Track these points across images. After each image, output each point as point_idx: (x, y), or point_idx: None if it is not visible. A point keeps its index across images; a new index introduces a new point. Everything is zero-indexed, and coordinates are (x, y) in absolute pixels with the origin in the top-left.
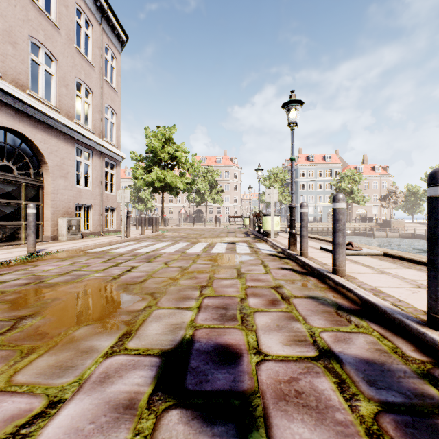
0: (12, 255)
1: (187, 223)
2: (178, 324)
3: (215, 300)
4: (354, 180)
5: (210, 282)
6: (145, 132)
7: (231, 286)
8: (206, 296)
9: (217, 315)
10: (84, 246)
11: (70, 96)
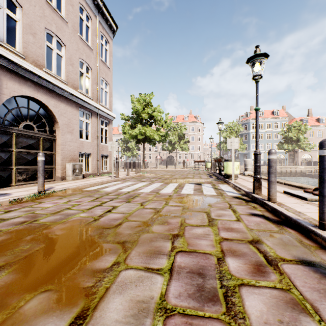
0: (27, 193)
1: (162, 166)
2: (145, 302)
3: (188, 259)
4: (300, 130)
5: (182, 230)
6: (131, 99)
7: (204, 237)
8: (179, 251)
9: (193, 287)
10: (82, 185)
11: (75, 72)
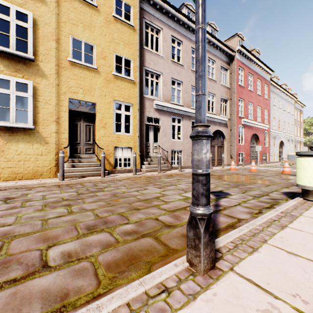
0: None
1: None
2: None
3: None
4: None
5: None
6: None
7: None
8: None
9: None
10: None
11: (297, 132)
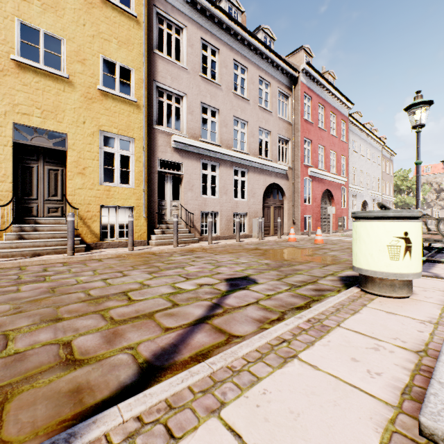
0: None
1: None
2: None
3: None
4: None
5: None
6: None
7: None
8: None
9: None
10: None
11: (385, 188)
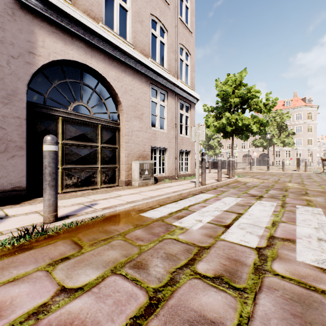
0: (27, 221)
1: (252, 167)
2: None
3: None
4: None
5: None
6: (216, 84)
7: None
8: None
9: None
10: (142, 203)
11: (144, 33)
